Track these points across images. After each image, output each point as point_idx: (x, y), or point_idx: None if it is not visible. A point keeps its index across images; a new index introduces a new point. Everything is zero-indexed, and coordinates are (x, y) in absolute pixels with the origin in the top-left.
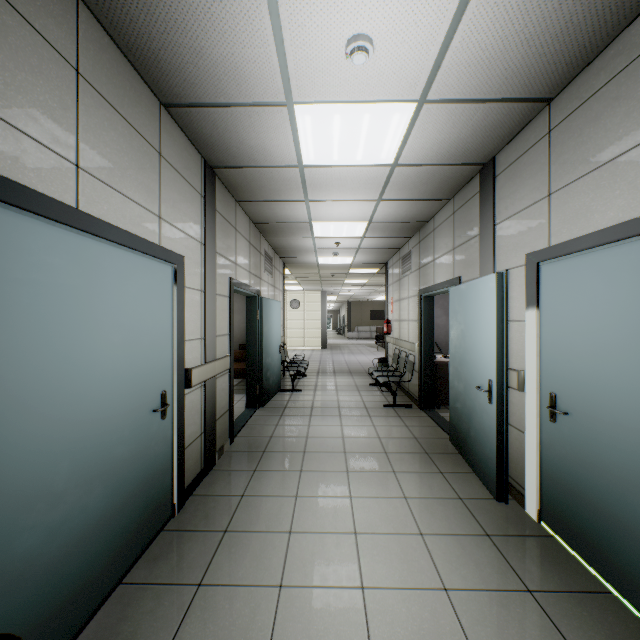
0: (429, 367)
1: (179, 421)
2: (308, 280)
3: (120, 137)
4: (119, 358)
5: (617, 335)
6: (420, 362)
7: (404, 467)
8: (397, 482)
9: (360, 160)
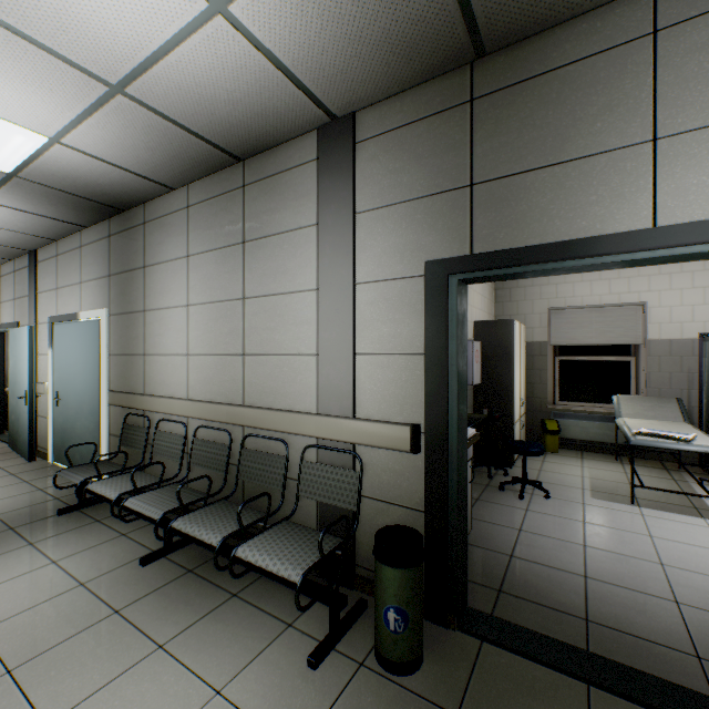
0: None
1: None
2: None
3: None
4: None
5: (74, 360)
6: None
7: None
8: None
9: None
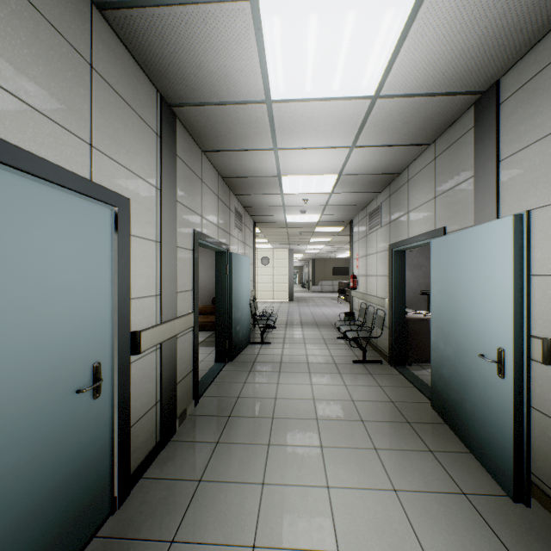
0: (400, 323)
1: (122, 396)
2: (277, 239)
3: (13, 17)
4: (9, 327)
5: None
6: (391, 318)
7: (386, 442)
8: (381, 465)
9: (337, 90)
